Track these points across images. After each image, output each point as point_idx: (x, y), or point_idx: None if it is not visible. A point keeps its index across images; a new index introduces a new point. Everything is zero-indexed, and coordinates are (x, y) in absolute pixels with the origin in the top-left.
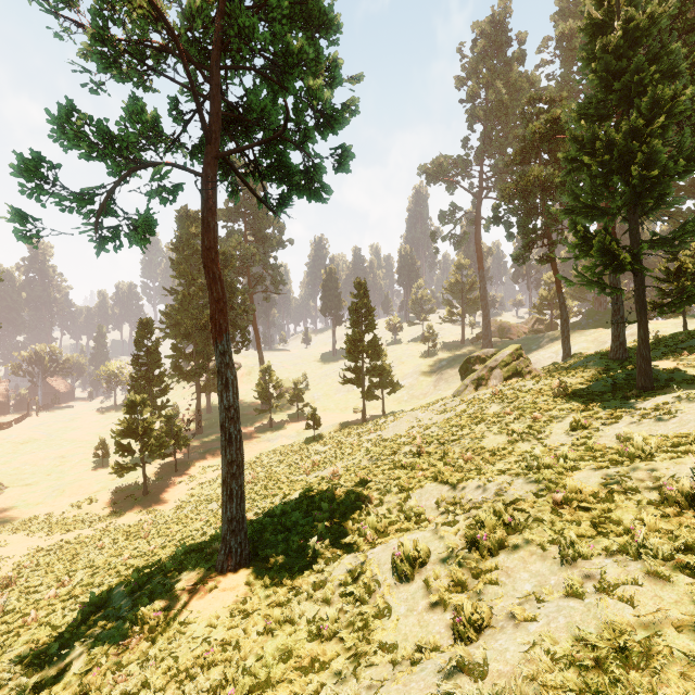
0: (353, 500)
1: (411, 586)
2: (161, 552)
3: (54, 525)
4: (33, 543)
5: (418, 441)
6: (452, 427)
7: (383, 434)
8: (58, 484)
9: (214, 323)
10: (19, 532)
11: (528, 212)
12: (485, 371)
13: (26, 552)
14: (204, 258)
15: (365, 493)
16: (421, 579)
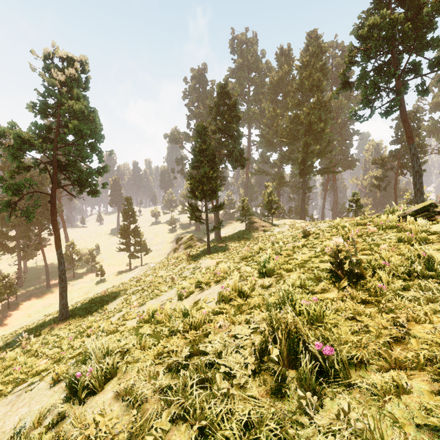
0: (108, 297)
1: (114, 307)
2: None
3: None
4: None
5: (138, 276)
6: (155, 270)
7: (134, 275)
8: None
9: (56, 244)
10: None
11: None
12: (178, 246)
13: None
14: (52, 223)
15: (113, 294)
16: (116, 304)
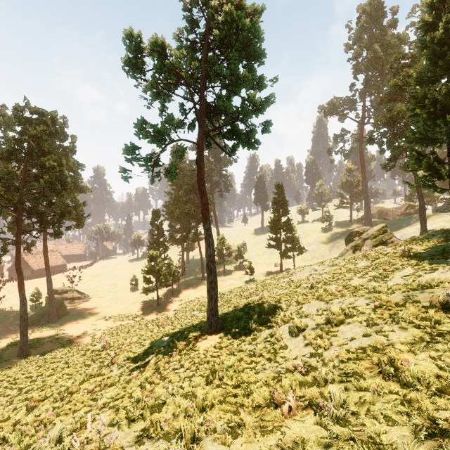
0: (272, 307)
1: (297, 338)
2: (172, 330)
3: (116, 317)
4: (107, 325)
5: (311, 280)
6: (334, 274)
7: (292, 279)
8: (114, 298)
9: (203, 215)
10: (100, 319)
11: (394, 134)
12: (360, 241)
13: (105, 328)
14: (198, 184)
15: (278, 305)
16: (302, 335)
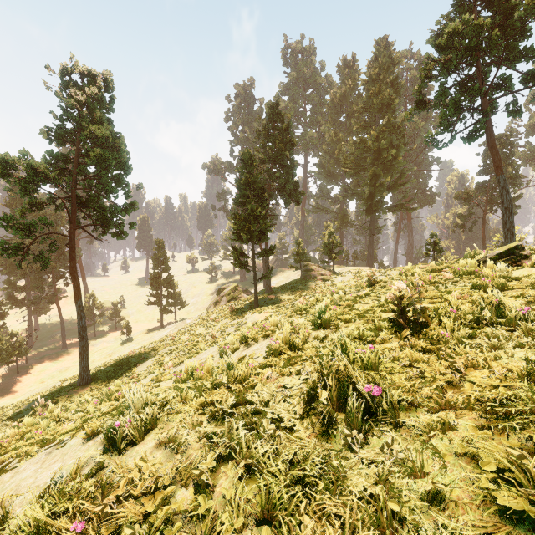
0: (136, 358)
1: (144, 369)
2: None
3: None
4: None
5: (171, 334)
6: (192, 327)
7: (167, 334)
8: None
9: (76, 295)
10: None
11: None
12: (219, 298)
13: None
14: (71, 271)
15: (142, 355)
16: (146, 367)
